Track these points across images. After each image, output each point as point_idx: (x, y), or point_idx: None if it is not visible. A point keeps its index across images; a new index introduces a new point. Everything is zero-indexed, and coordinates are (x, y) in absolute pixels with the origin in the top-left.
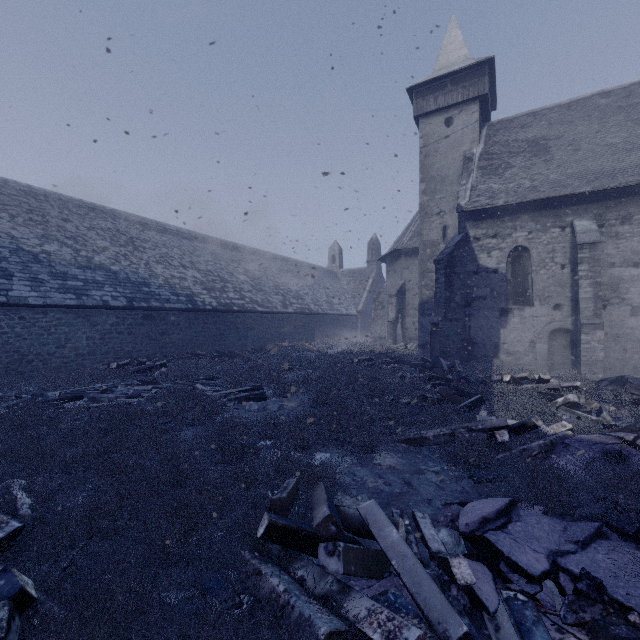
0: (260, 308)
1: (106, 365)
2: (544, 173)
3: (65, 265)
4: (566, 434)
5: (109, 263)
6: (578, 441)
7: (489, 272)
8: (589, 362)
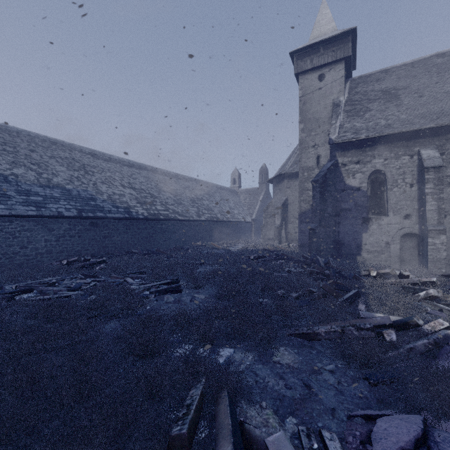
0: (180, 217)
1: (58, 262)
2: (396, 114)
3: (29, 184)
4: (447, 333)
5: (65, 183)
6: None
7: (353, 190)
8: (434, 260)
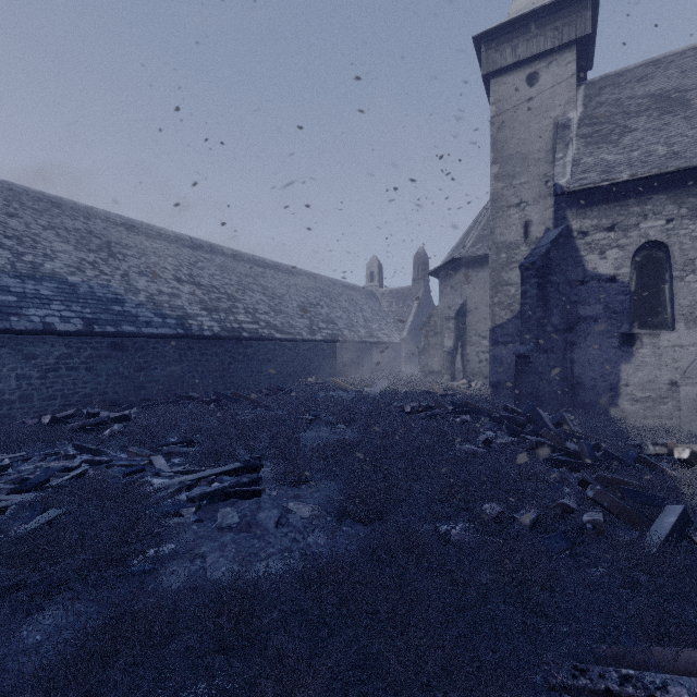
0: (279, 334)
1: (36, 419)
2: (687, 133)
3: None
4: None
5: (66, 272)
6: None
7: (603, 281)
8: None
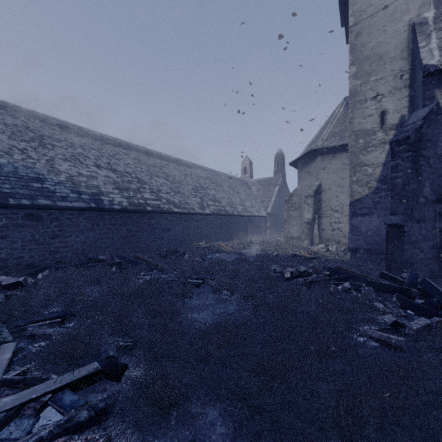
0: (176, 209)
1: None
2: None
3: None
4: None
5: None
6: None
7: None
8: None
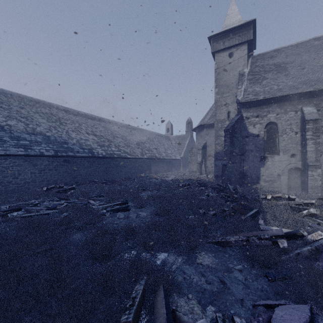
0: (129, 156)
1: (40, 188)
2: (285, 81)
3: (19, 132)
4: None
5: (45, 131)
6: None
7: (254, 136)
8: (313, 187)
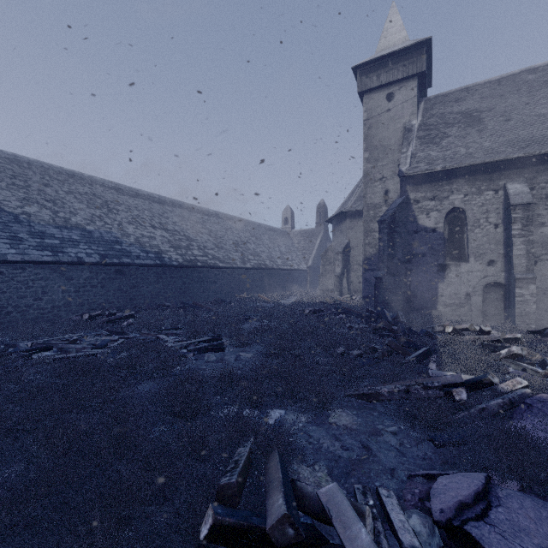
0: (221, 264)
1: (79, 316)
2: (478, 141)
3: (43, 225)
4: (525, 392)
5: (85, 223)
6: (540, 401)
7: (428, 231)
8: (522, 314)
